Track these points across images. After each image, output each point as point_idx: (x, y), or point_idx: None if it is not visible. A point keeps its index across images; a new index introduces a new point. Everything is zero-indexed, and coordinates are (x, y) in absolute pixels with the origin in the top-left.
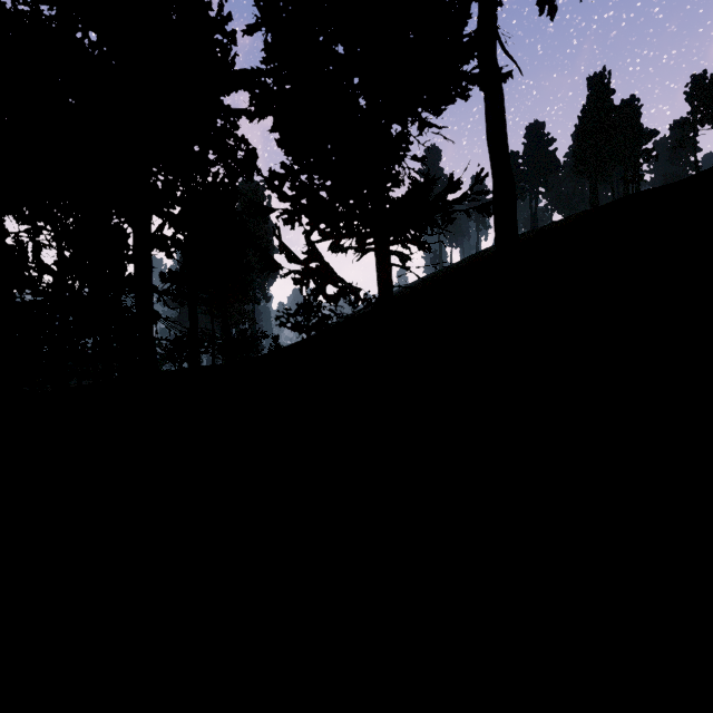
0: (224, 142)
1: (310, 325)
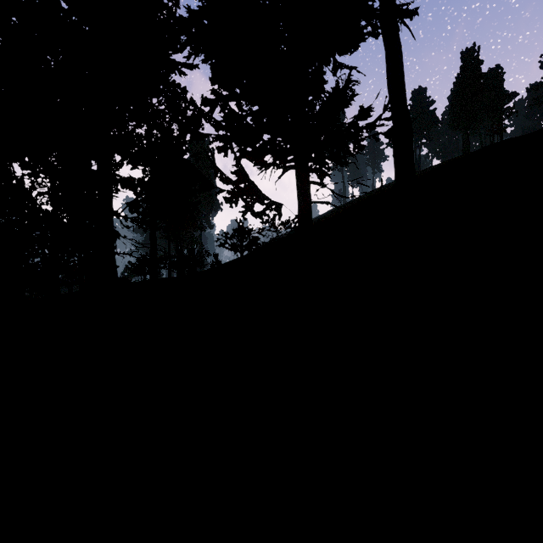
0: (176, 102)
1: (243, 246)
